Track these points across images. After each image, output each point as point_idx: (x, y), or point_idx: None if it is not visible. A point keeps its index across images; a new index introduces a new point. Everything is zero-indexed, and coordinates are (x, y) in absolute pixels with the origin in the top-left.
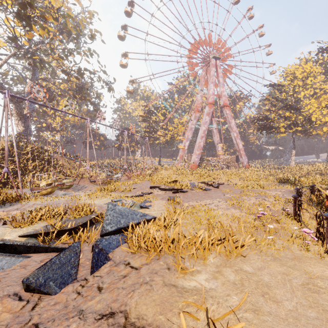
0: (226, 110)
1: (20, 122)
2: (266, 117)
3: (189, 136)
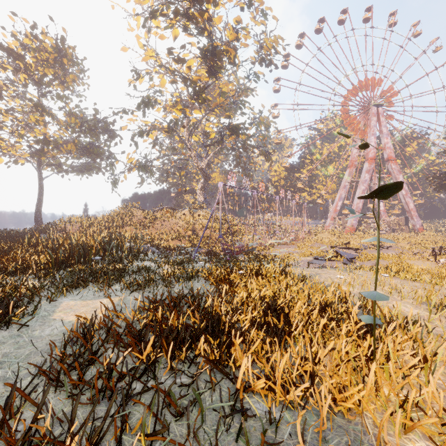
0: (391, 165)
1: (202, 194)
2: (445, 175)
3: (342, 194)
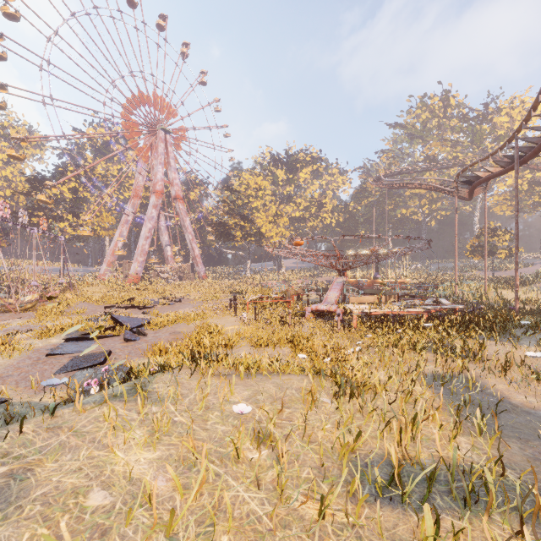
0: (179, 205)
1: None
2: (224, 223)
3: (124, 232)
